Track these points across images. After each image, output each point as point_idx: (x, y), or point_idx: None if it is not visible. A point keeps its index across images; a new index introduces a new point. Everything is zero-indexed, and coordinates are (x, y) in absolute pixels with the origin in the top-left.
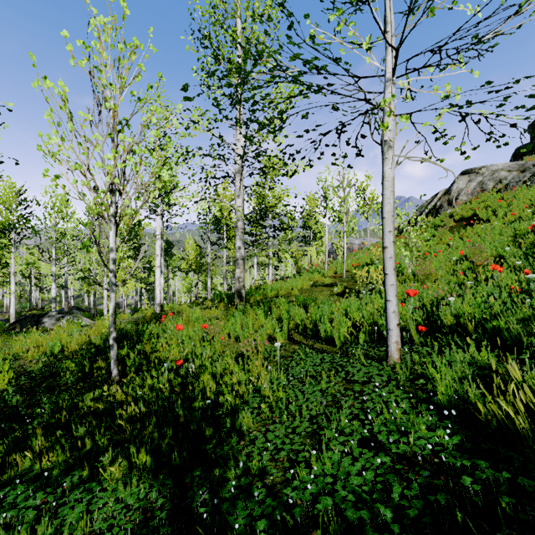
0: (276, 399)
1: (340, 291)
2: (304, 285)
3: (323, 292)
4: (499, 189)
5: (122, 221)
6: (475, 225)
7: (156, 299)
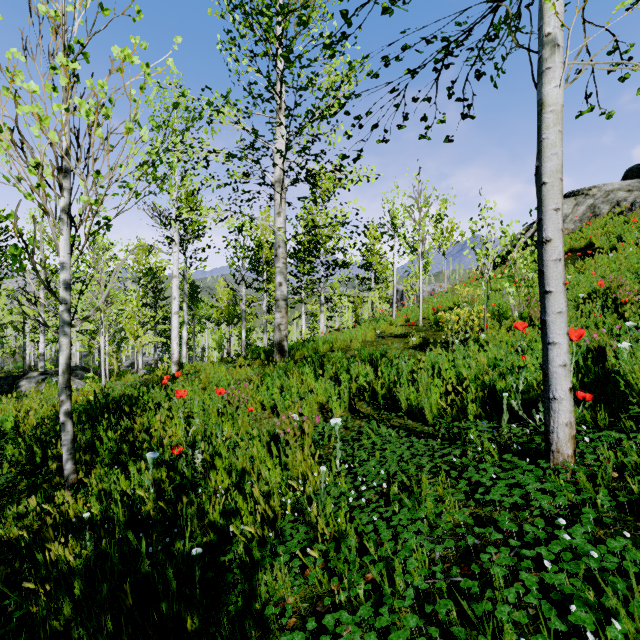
0: (335, 532)
1: (418, 343)
2: (367, 336)
3: (393, 344)
4: (620, 211)
5: (76, 217)
6: (592, 256)
7: (173, 356)
